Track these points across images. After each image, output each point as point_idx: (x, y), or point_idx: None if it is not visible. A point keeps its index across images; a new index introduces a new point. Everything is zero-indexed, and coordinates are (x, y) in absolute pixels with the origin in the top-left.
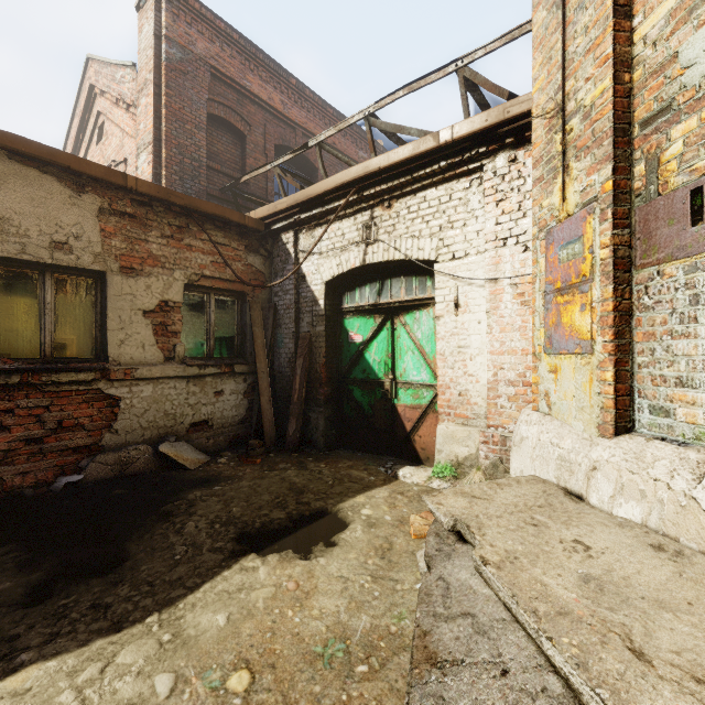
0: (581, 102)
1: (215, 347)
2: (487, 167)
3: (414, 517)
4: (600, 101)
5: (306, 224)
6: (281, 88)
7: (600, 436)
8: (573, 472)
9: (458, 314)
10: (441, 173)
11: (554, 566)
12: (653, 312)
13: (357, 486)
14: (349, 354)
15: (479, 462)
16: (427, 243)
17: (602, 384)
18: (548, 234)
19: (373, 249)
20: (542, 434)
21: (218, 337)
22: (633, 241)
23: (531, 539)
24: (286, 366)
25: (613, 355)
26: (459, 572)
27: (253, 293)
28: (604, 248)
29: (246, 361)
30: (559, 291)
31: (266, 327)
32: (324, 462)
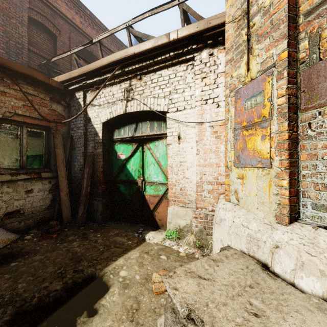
0: (261, 5)
1: (27, 161)
2: (196, 58)
3: (155, 275)
4: None
5: (91, 87)
6: (80, 14)
7: (278, 223)
8: (260, 246)
9: (180, 143)
10: (170, 60)
11: None
12: (315, 140)
13: (119, 250)
14: (117, 165)
15: (192, 229)
16: (162, 101)
17: (279, 188)
18: (236, 92)
19: (131, 104)
20: (235, 218)
21: (30, 155)
22: (299, 93)
23: None
24: (79, 173)
25: (288, 169)
26: None
27: (56, 128)
28: (280, 97)
29: (50, 170)
30: (244, 127)
31: (65, 149)
32: (100, 232)
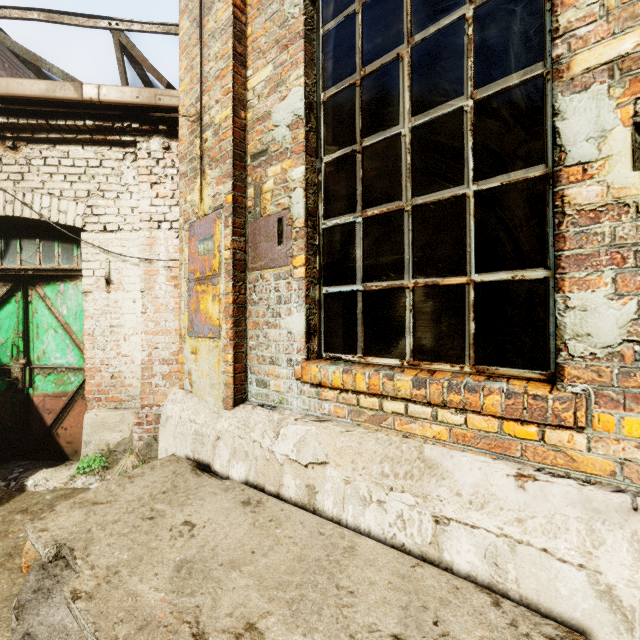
0: (213, 119)
1: None
2: (141, 146)
3: None
4: (225, 125)
5: None
6: None
7: (225, 409)
8: (204, 443)
9: (111, 291)
10: (88, 132)
11: (155, 565)
12: (258, 306)
13: None
14: None
15: (133, 445)
16: (72, 207)
17: (226, 365)
18: (191, 226)
19: None
20: (183, 412)
21: None
22: (248, 248)
23: (142, 538)
24: None
25: (232, 340)
26: (56, 612)
27: None
28: (227, 250)
29: None
30: (198, 280)
31: None
32: None
